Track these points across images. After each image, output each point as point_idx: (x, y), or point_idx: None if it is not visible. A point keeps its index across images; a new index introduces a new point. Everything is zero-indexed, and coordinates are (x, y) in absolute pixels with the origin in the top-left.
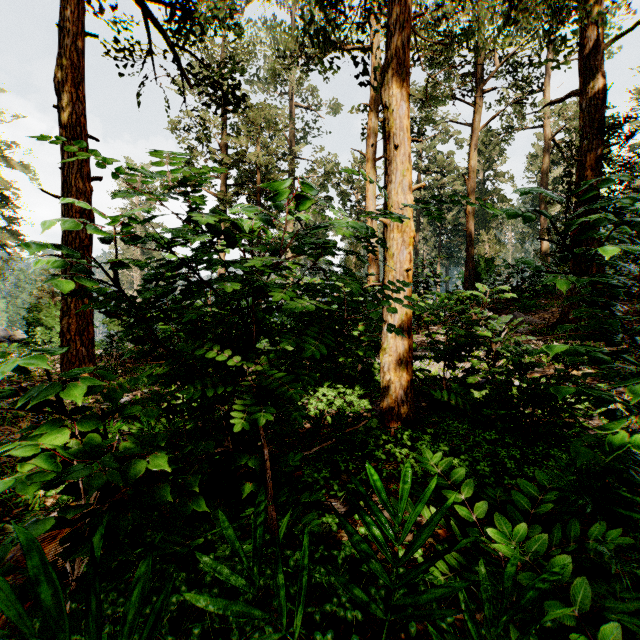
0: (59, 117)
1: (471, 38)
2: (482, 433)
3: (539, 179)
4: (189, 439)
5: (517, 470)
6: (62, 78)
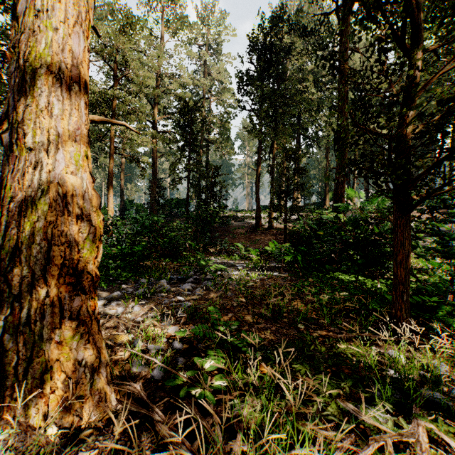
0: None
1: None
2: None
3: None
4: None
5: None
6: None
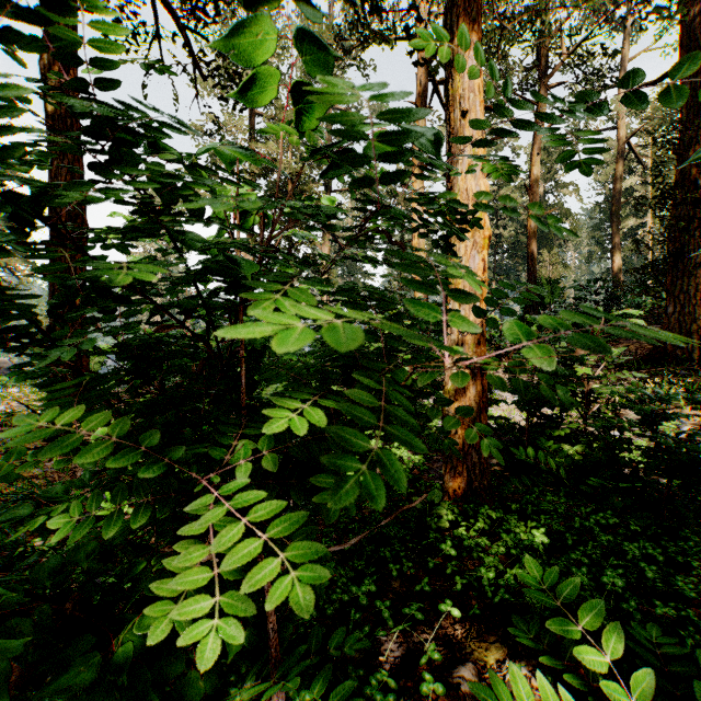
0: (46, 107)
1: (538, 18)
2: (593, 514)
3: (608, 191)
4: (157, 537)
5: (662, 581)
6: (49, 60)
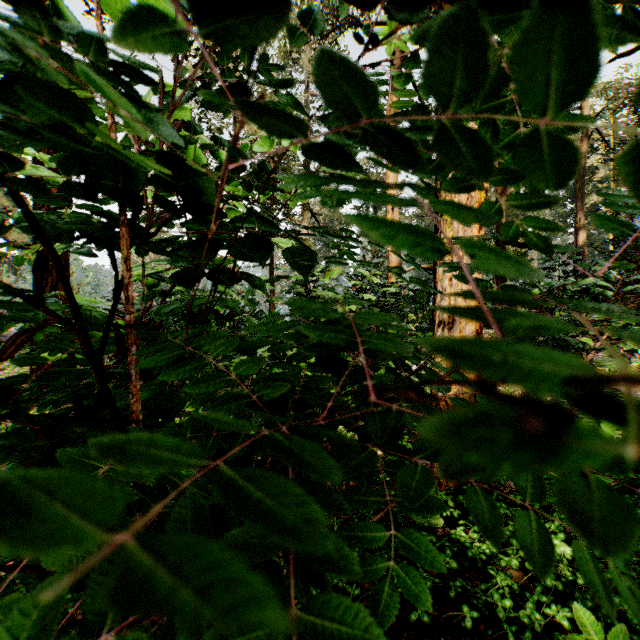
0: None
1: None
2: None
3: None
4: None
5: None
6: None
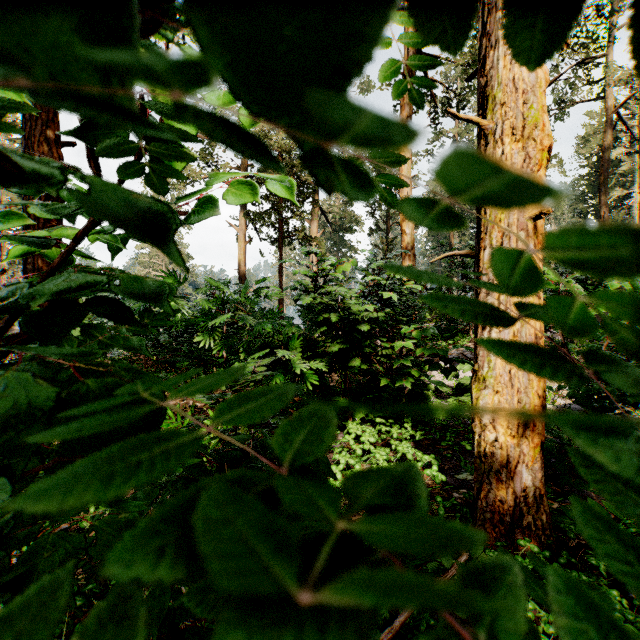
0: None
1: None
2: None
3: (591, 163)
4: None
5: None
6: None
